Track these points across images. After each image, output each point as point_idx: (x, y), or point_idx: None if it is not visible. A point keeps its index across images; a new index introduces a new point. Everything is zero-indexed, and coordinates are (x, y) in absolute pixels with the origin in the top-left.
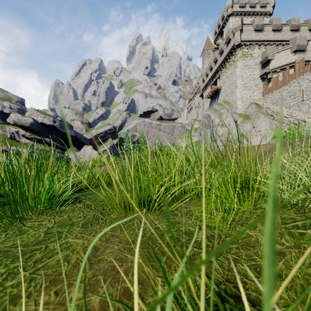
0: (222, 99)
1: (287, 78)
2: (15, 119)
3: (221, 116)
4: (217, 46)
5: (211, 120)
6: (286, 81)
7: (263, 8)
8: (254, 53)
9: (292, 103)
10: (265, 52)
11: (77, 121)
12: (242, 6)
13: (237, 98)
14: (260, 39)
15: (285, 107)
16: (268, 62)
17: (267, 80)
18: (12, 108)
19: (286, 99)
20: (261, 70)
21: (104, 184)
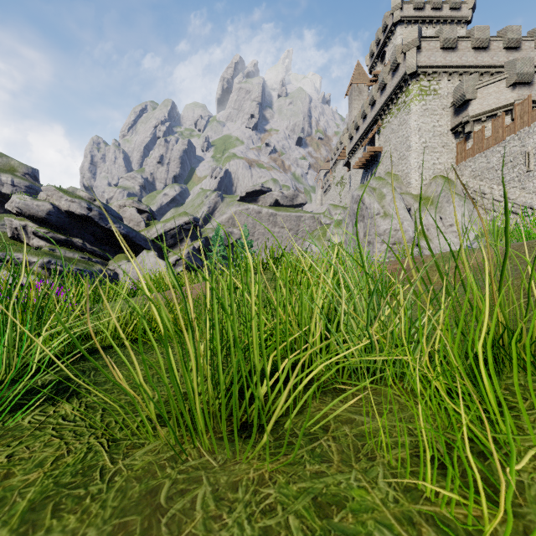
0: (384, 169)
1: (500, 132)
2: (20, 204)
3: (383, 200)
4: (375, 77)
5: (365, 206)
6: (498, 137)
7: (455, 10)
8: (441, 88)
9: (510, 176)
10: (460, 86)
11: (130, 209)
12: (419, 7)
13: (411, 167)
14: (451, 63)
15: (496, 182)
16: (467, 104)
17: (465, 136)
18: (17, 185)
19: (499, 169)
20: (453, 119)
21: (123, 358)
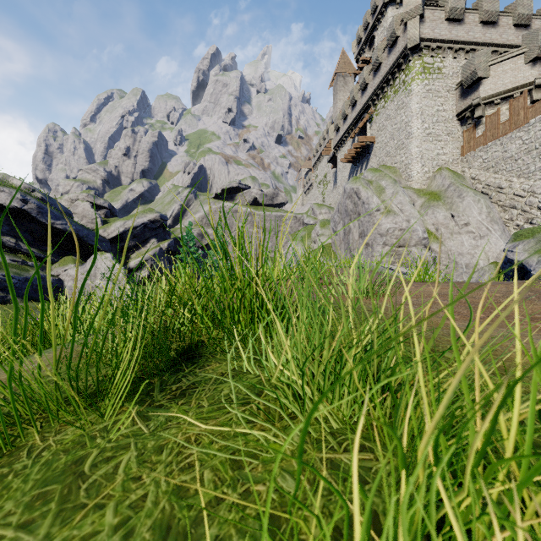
0: (377, 162)
1: (521, 114)
2: None
3: (382, 194)
4: (364, 64)
5: (361, 200)
6: (519, 120)
7: None
8: (445, 66)
9: (535, 165)
10: (470, 62)
11: (83, 203)
12: None
13: (412, 157)
14: (457, 38)
15: (516, 174)
16: (477, 84)
17: (473, 122)
18: None
19: (520, 158)
20: (459, 102)
21: None
